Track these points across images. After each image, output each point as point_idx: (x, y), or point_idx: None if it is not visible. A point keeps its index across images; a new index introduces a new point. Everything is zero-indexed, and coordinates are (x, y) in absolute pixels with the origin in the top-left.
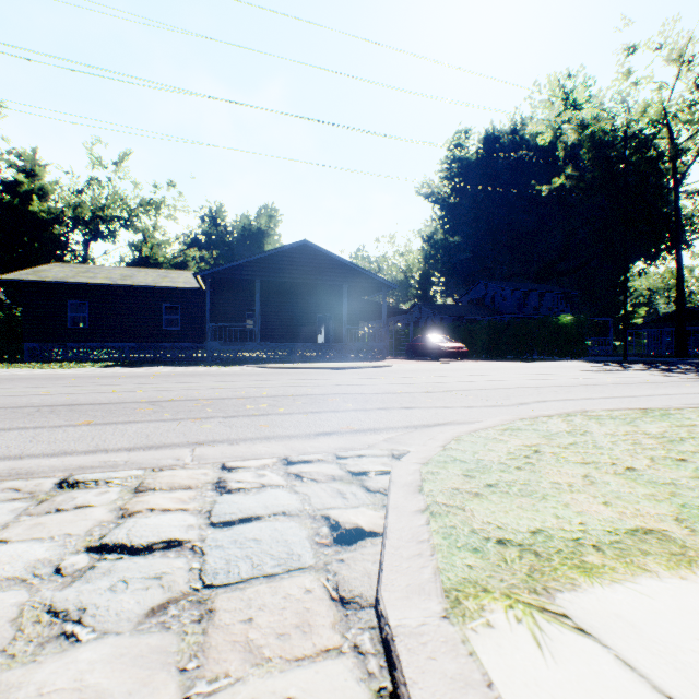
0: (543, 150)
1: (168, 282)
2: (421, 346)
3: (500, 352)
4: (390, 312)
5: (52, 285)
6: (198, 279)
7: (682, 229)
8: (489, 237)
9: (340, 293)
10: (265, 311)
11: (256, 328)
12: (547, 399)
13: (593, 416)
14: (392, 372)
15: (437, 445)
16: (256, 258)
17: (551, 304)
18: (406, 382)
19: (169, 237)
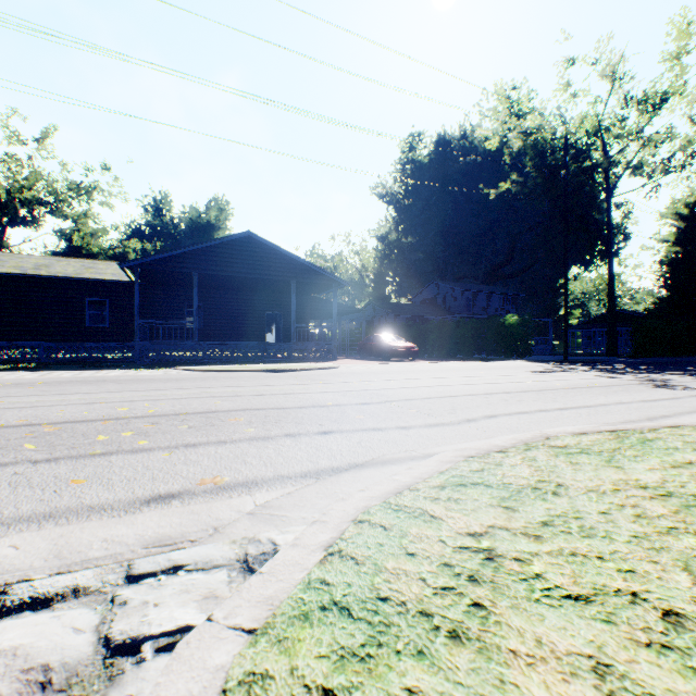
0: (490, 156)
1: (93, 273)
2: (372, 346)
3: (451, 351)
4: (342, 311)
5: None
6: (125, 270)
7: (613, 237)
8: (441, 239)
9: (289, 289)
10: (208, 308)
11: (193, 325)
12: (498, 412)
13: (560, 448)
14: (335, 376)
15: (317, 542)
16: (193, 249)
17: (497, 305)
18: (344, 389)
19: (104, 225)
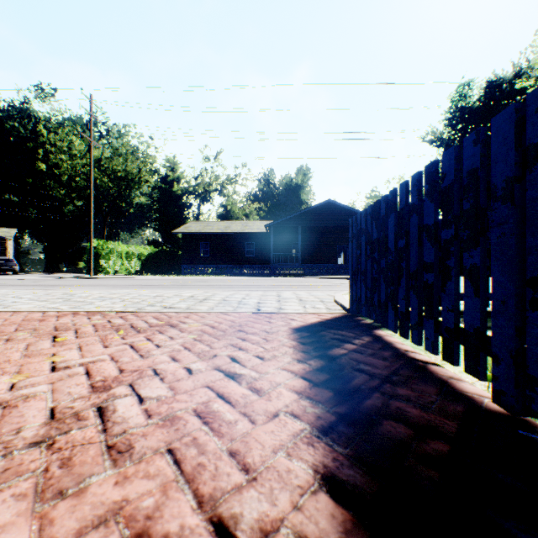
0: None
1: (248, 229)
2: None
3: None
4: None
5: (194, 234)
6: (266, 228)
7: None
8: None
9: None
10: (303, 244)
11: (298, 255)
12: None
13: None
14: None
15: None
16: (299, 213)
17: None
18: None
19: (242, 198)
